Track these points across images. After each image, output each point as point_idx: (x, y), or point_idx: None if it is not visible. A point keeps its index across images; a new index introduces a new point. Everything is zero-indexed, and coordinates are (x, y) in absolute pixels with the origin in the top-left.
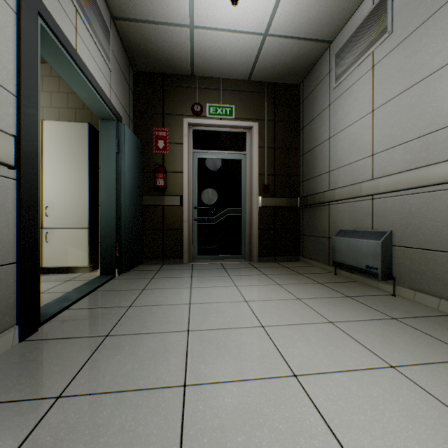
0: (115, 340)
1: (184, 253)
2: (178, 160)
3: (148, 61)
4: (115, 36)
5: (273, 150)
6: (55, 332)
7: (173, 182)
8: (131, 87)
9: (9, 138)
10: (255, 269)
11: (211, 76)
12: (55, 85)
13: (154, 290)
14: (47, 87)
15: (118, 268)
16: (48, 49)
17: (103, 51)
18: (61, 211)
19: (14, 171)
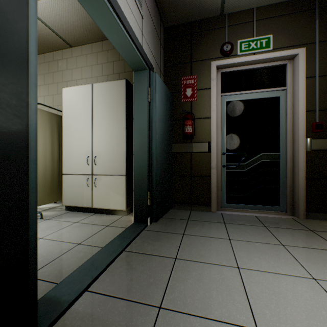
0: None
1: (212, 201)
2: (206, 106)
3: (176, 10)
4: None
5: None
6: None
7: (200, 128)
8: (162, 43)
9: None
10: (313, 233)
11: (242, 9)
12: (105, 57)
13: (188, 265)
14: (99, 61)
15: (149, 217)
16: None
17: None
18: (105, 160)
19: None
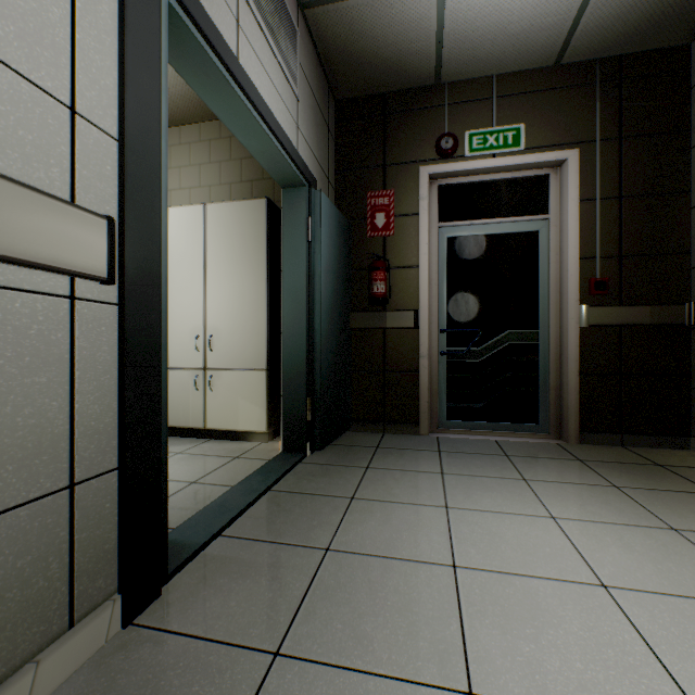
0: (292, 682)
1: (421, 416)
2: (411, 245)
3: (358, 75)
4: (304, 40)
5: (616, 204)
6: (186, 607)
7: (401, 285)
8: (332, 130)
9: (95, 221)
10: (581, 464)
11: (473, 77)
12: (225, 150)
13: (372, 505)
14: (215, 156)
15: (310, 441)
16: (190, 61)
17: (284, 64)
18: (230, 343)
19: (114, 288)
